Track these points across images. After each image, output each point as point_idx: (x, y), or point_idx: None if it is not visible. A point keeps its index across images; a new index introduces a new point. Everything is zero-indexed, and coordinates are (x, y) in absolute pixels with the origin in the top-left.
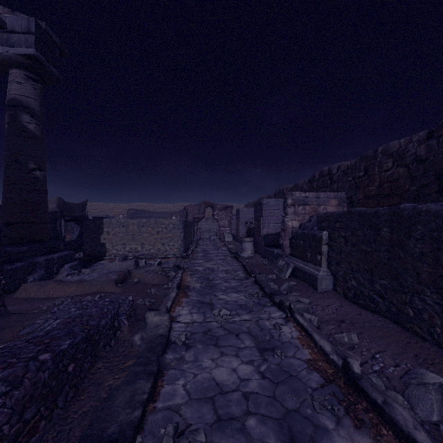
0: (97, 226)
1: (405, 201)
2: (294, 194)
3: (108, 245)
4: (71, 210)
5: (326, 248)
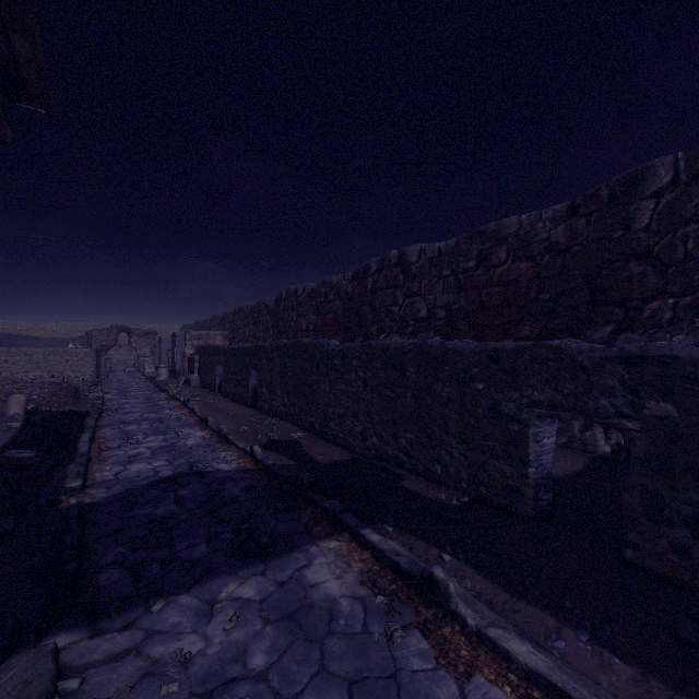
0: None
1: (269, 338)
2: (192, 332)
3: (6, 373)
4: None
5: (198, 364)
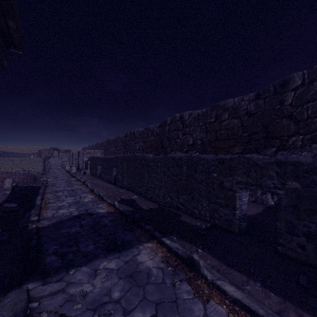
0: None
1: (122, 153)
2: (86, 150)
3: (3, 169)
4: None
5: (89, 165)
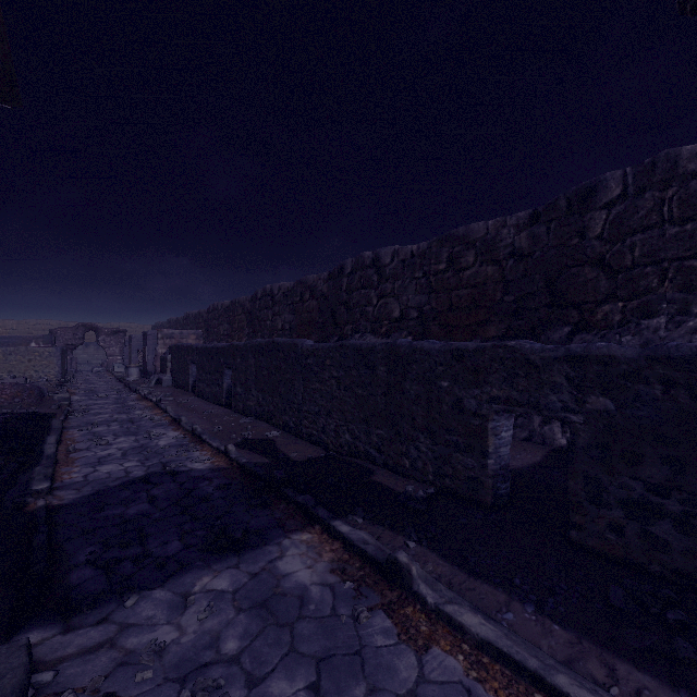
0: None
1: (244, 337)
2: (164, 331)
3: None
4: None
5: (170, 364)
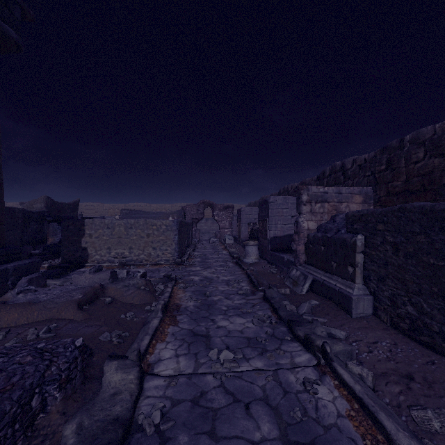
0: (77, 228)
1: (443, 198)
2: (310, 188)
3: (90, 249)
4: (61, 210)
5: (361, 257)
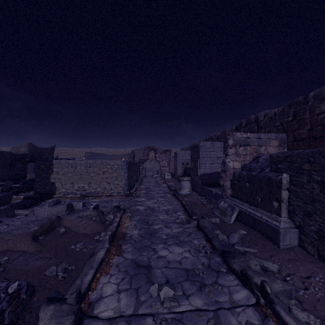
0: (47, 167)
1: None
2: (235, 134)
3: (57, 184)
4: (41, 153)
5: (286, 193)
